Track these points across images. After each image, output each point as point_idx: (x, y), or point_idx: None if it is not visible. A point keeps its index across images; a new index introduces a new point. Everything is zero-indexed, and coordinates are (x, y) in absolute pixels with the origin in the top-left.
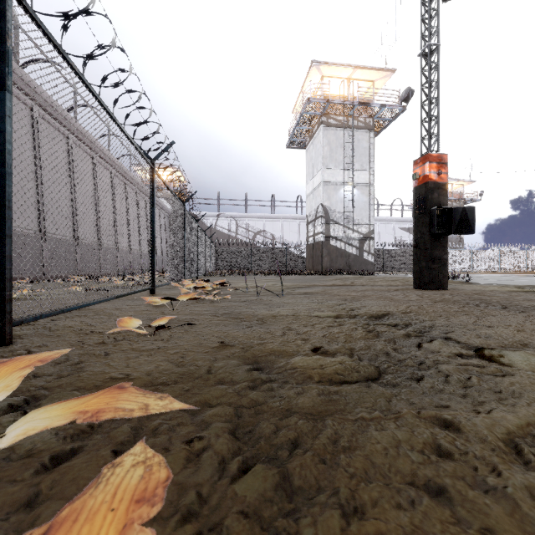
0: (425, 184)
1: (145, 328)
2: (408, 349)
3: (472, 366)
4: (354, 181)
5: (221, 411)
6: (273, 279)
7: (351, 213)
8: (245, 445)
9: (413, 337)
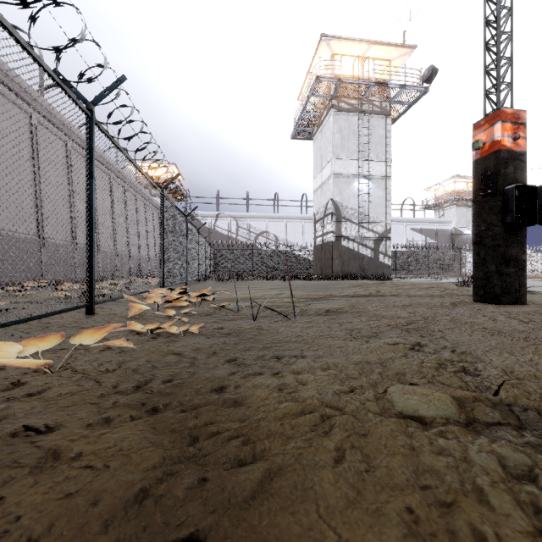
0: (494, 153)
1: None
2: None
3: None
4: (369, 174)
5: None
6: (277, 286)
7: (365, 210)
8: None
9: None
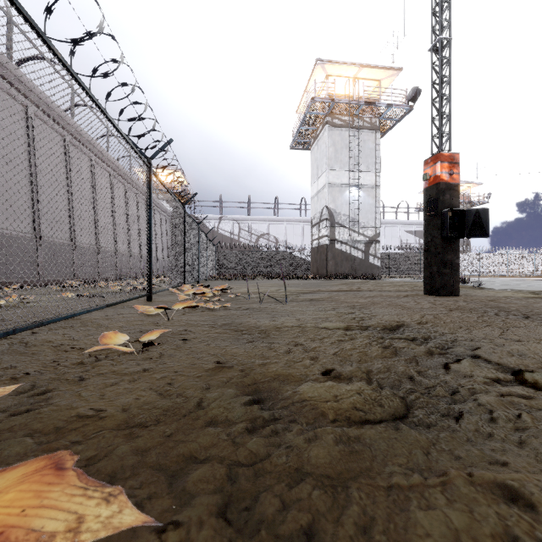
0: (436, 185)
1: (133, 344)
2: (434, 371)
3: (517, 397)
4: (360, 183)
5: (209, 473)
6: (277, 284)
7: (357, 216)
8: (239, 533)
9: (436, 355)
